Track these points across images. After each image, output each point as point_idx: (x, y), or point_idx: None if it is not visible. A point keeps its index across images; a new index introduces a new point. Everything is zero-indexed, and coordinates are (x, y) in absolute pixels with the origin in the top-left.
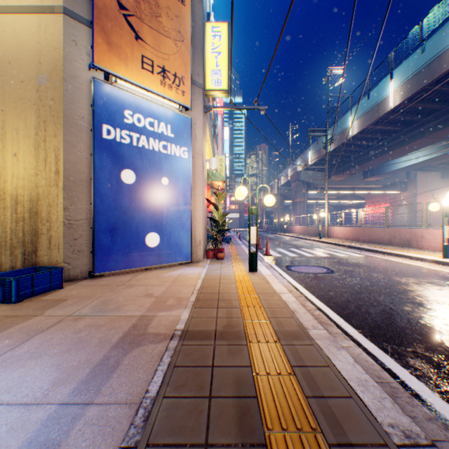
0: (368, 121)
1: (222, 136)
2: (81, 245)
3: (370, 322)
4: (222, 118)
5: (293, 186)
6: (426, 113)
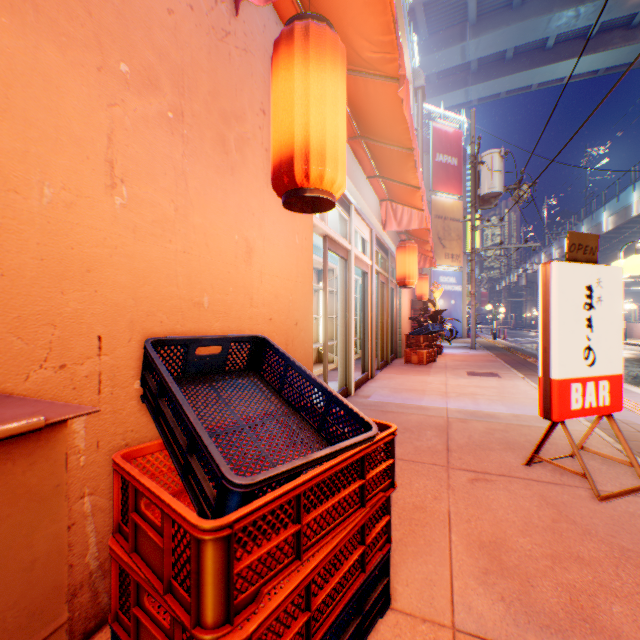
0: (617, 222)
1: None
2: None
3: (530, 347)
4: None
5: None
6: None
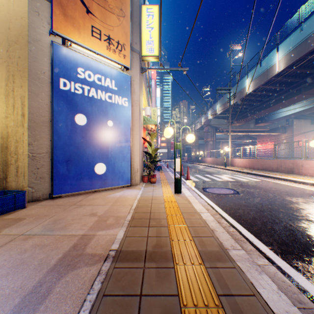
0: (260, 82)
1: (155, 94)
2: (43, 173)
3: (277, 238)
4: (155, 81)
5: (205, 130)
6: (303, 76)
